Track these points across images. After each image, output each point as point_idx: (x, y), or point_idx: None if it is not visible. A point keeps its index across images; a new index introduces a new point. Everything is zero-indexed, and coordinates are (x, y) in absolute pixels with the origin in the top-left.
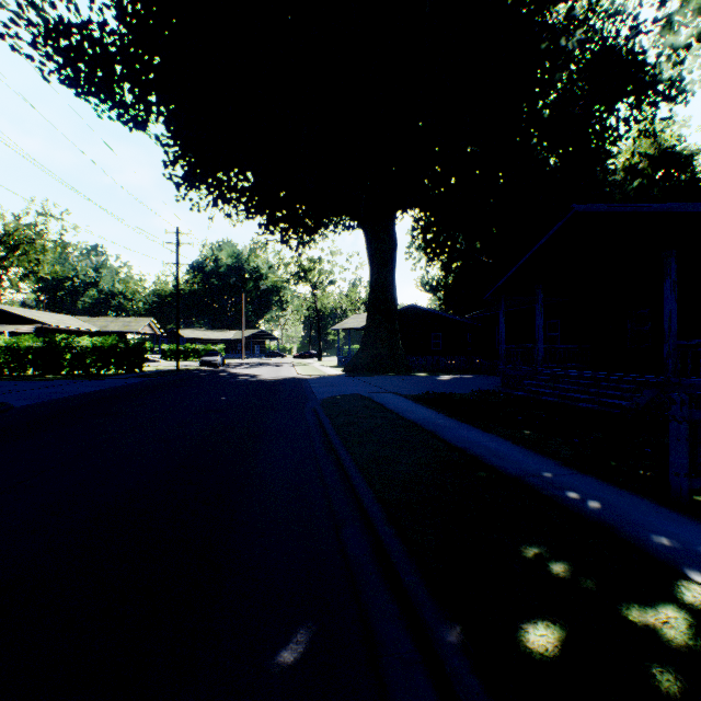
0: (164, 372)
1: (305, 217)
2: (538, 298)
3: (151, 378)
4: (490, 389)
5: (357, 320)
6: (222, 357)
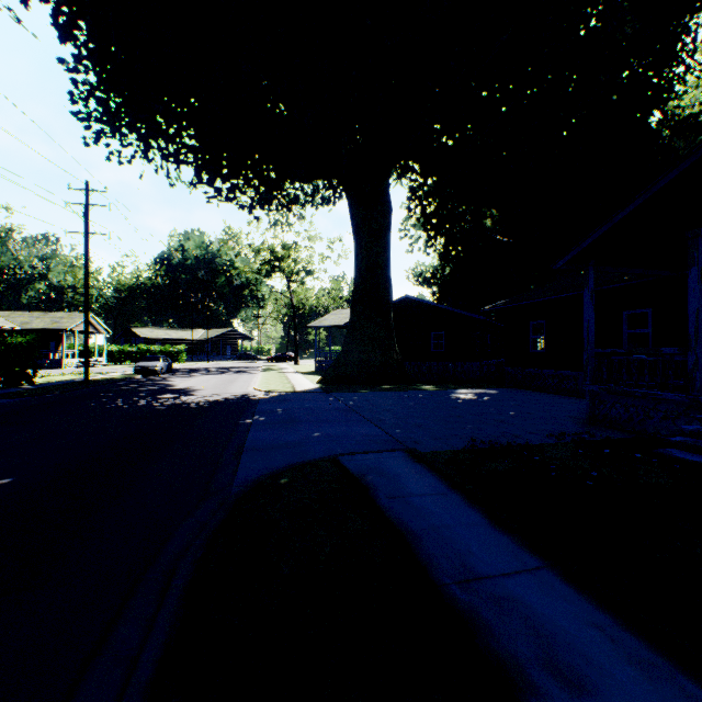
0: (57, 387)
1: (261, 161)
2: (697, 255)
3: (10, 399)
4: (575, 428)
5: (339, 316)
6: (167, 362)
